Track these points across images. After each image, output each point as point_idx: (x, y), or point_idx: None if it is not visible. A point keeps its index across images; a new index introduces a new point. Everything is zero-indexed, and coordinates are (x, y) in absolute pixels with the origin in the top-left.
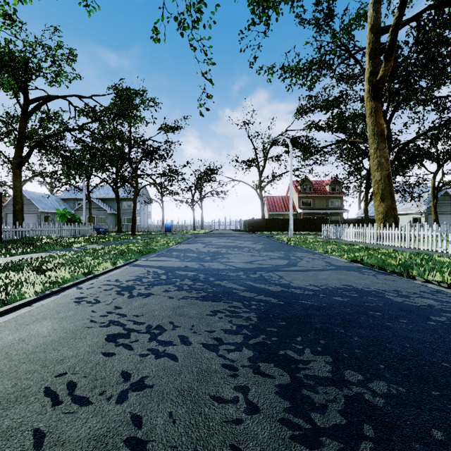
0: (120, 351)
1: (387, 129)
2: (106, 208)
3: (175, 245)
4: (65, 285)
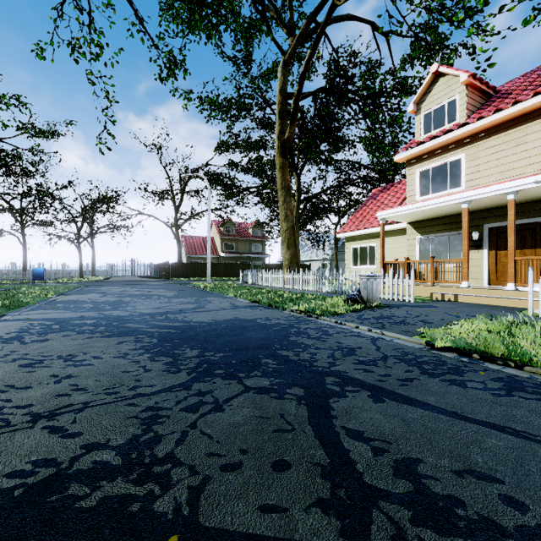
0: (40, 369)
1: (298, 182)
2: None
3: (56, 297)
4: None
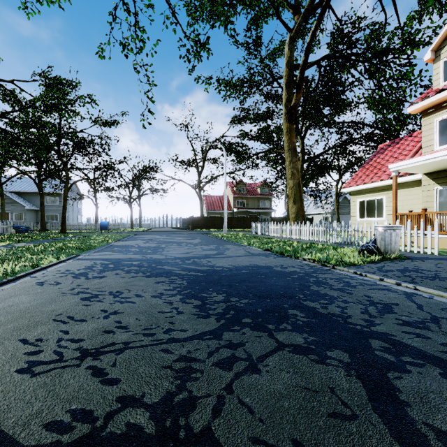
0: (95, 303)
1: (302, 144)
2: (23, 203)
3: (114, 242)
4: (18, 275)
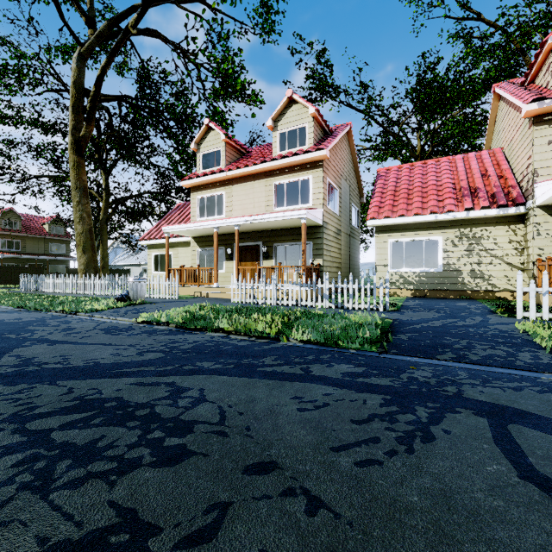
0: None
1: (106, 181)
2: None
3: None
4: None
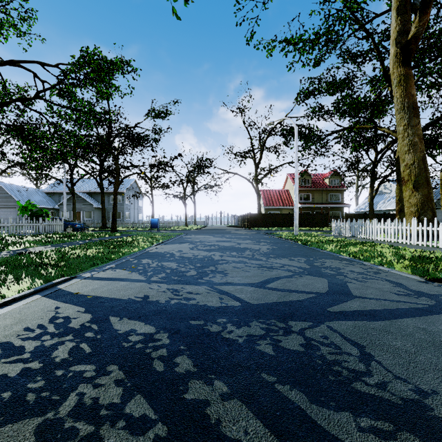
0: None
1: None
2: (92, 202)
3: (155, 246)
4: None
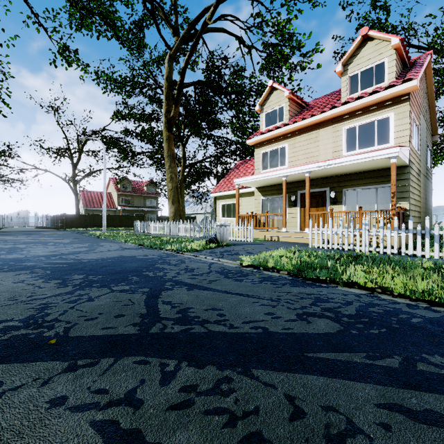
0: None
1: (183, 151)
2: None
3: None
4: None
